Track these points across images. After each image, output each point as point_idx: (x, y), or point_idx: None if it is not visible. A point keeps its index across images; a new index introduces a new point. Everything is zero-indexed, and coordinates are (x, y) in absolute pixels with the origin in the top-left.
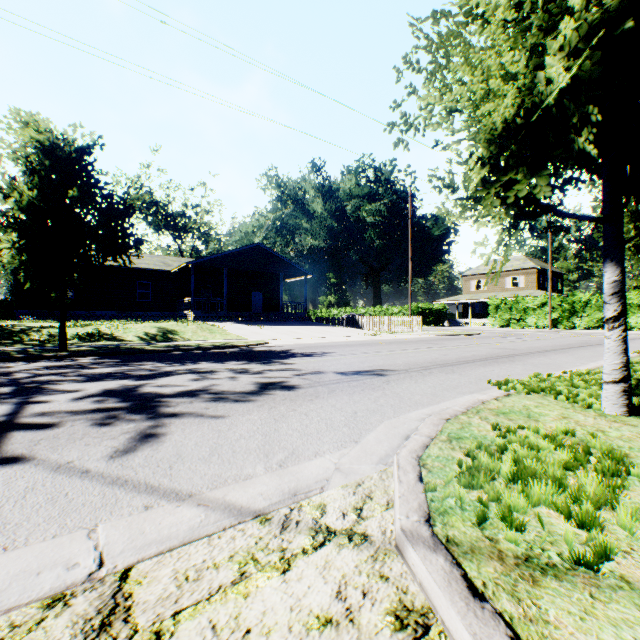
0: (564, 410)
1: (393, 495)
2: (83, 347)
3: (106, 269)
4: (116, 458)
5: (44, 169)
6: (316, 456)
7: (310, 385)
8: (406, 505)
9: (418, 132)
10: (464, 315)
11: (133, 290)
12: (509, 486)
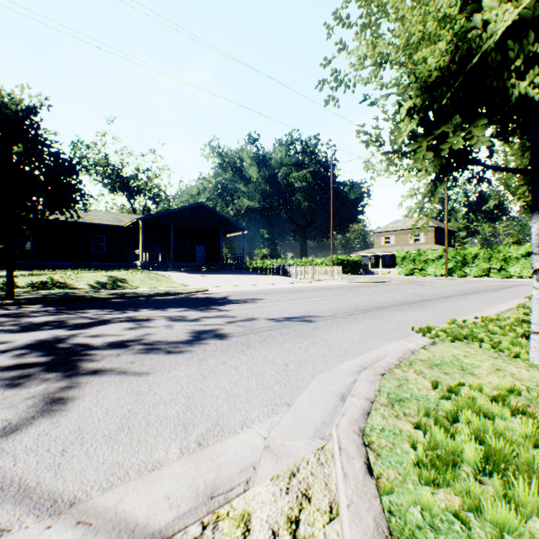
0: (494, 360)
1: (336, 492)
2: (33, 295)
3: (63, 224)
4: (0, 438)
5: None
6: (243, 427)
7: (243, 333)
8: (358, 524)
9: (348, 86)
10: (375, 265)
11: (88, 243)
12: (480, 479)
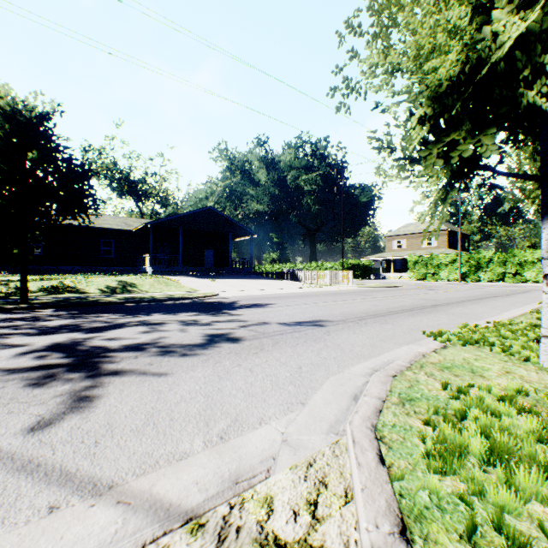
0: (504, 363)
1: (351, 480)
2: (45, 299)
3: (72, 228)
4: (37, 431)
5: (4, 132)
6: (261, 424)
7: (255, 337)
8: (372, 504)
9: (359, 94)
10: (387, 270)
11: (97, 247)
12: (484, 469)
